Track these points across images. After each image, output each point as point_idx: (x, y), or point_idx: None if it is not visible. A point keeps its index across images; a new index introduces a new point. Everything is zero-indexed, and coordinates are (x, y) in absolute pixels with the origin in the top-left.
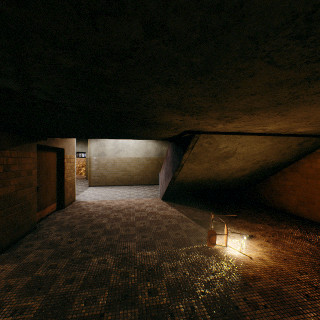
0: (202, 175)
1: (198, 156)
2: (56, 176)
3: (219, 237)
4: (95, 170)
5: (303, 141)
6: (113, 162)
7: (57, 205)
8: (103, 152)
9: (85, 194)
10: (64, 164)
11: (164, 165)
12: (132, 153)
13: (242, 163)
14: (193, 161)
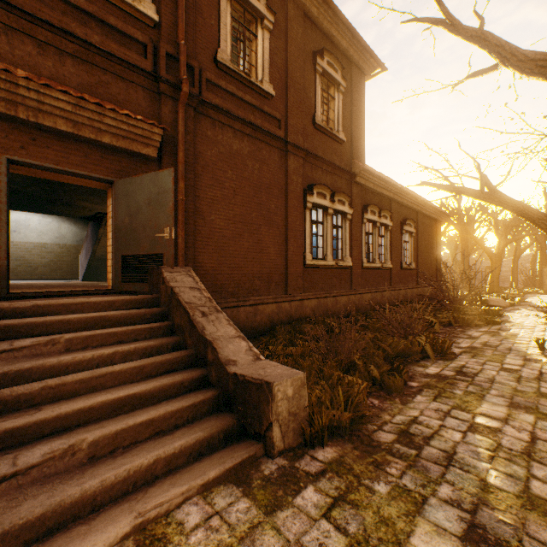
0: None
1: None
2: None
3: None
4: None
5: None
6: None
7: None
8: None
9: None
10: None
11: (85, 244)
12: (36, 237)
13: None
14: None
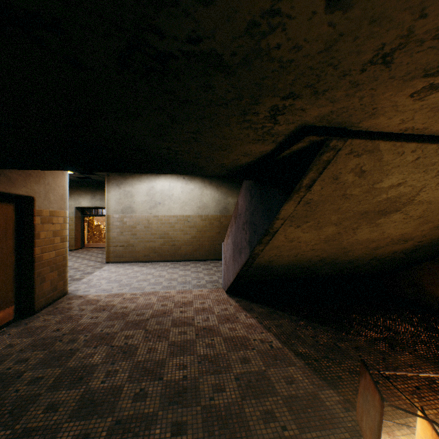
0: (312, 252)
1: (317, 209)
2: (14, 252)
3: (388, 437)
4: (116, 236)
5: None
6: (147, 223)
7: (17, 309)
8: (129, 206)
9: (92, 280)
10: (34, 227)
11: (232, 229)
12: (178, 209)
13: (411, 227)
14: (302, 223)
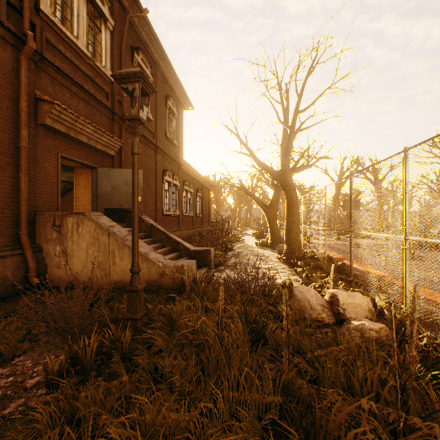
0: None
1: None
2: None
3: None
4: None
5: (66, 185)
6: None
7: None
8: None
9: None
10: None
11: None
12: None
13: None
14: None
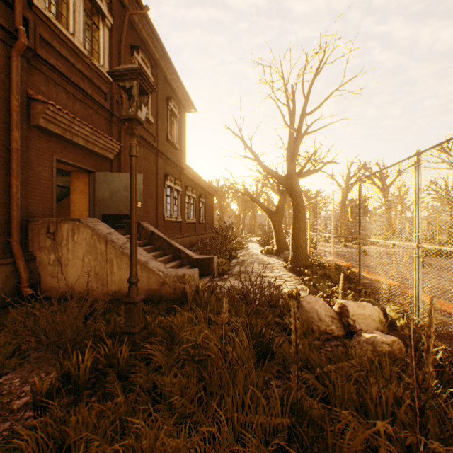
0: None
1: None
2: None
3: None
4: None
5: (63, 190)
6: None
7: None
8: None
9: None
10: None
11: None
12: None
13: None
14: None
